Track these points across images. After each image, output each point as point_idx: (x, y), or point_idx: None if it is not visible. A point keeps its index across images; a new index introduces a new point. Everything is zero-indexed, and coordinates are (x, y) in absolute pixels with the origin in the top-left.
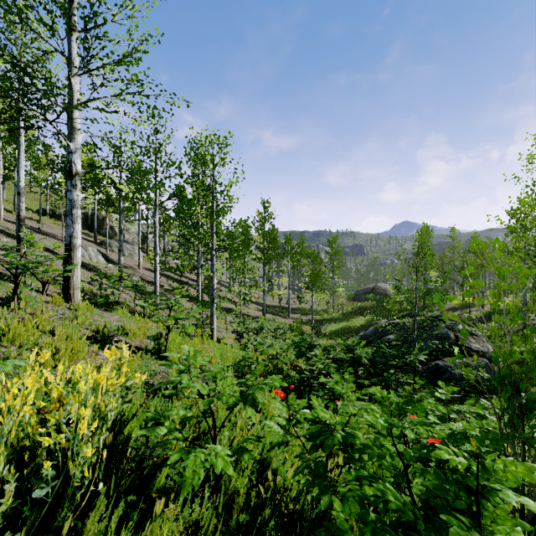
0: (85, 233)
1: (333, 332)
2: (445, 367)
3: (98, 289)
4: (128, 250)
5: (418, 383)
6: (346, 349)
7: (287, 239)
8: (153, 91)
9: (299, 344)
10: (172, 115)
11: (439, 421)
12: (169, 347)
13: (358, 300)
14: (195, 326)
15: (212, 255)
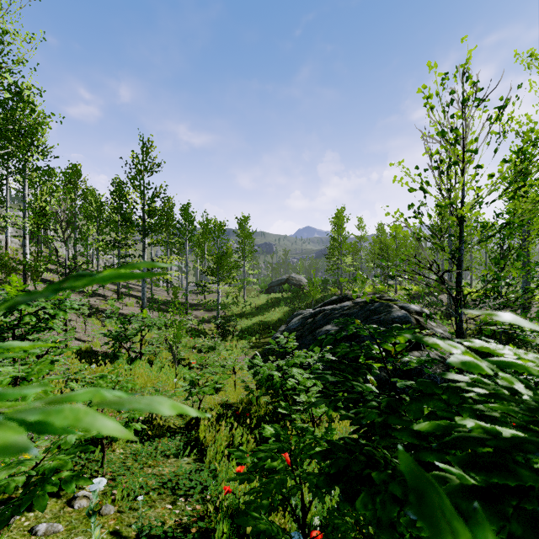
0: None
1: (245, 329)
2: (419, 367)
3: None
4: None
5: None
6: None
7: (184, 209)
8: None
9: None
10: None
11: None
12: None
13: (271, 292)
14: None
15: None
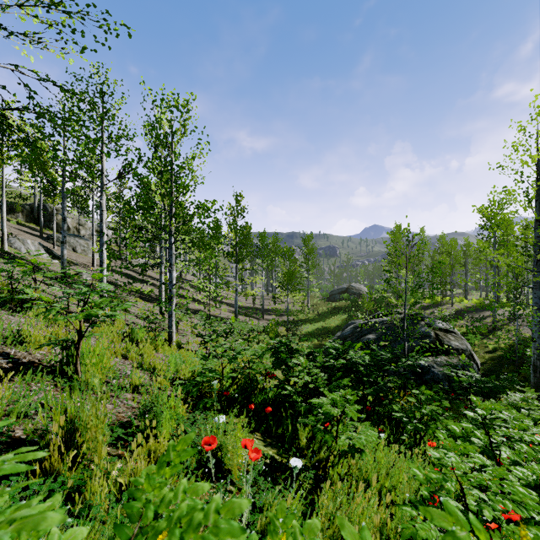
0: (30, 226)
1: (309, 333)
2: (428, 367)
3: (1, 281)
4: (81, 246)
5: (424, 394)
6: (335, 354)
7: (261, 236)
8: (77, 5)
9: (277, 349)
10: (109, 48)
11: (487, 460)
12: (85, 360)
13: (332, 300)
14: (153, 330)
15: (170, 243)
